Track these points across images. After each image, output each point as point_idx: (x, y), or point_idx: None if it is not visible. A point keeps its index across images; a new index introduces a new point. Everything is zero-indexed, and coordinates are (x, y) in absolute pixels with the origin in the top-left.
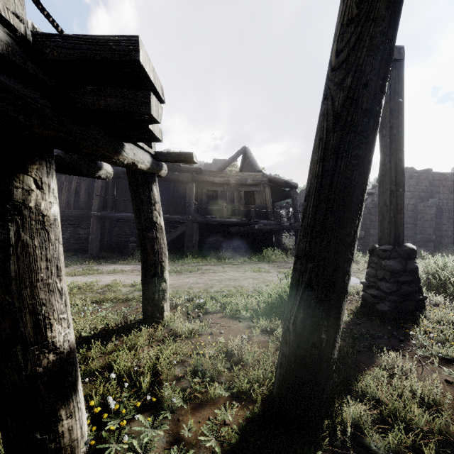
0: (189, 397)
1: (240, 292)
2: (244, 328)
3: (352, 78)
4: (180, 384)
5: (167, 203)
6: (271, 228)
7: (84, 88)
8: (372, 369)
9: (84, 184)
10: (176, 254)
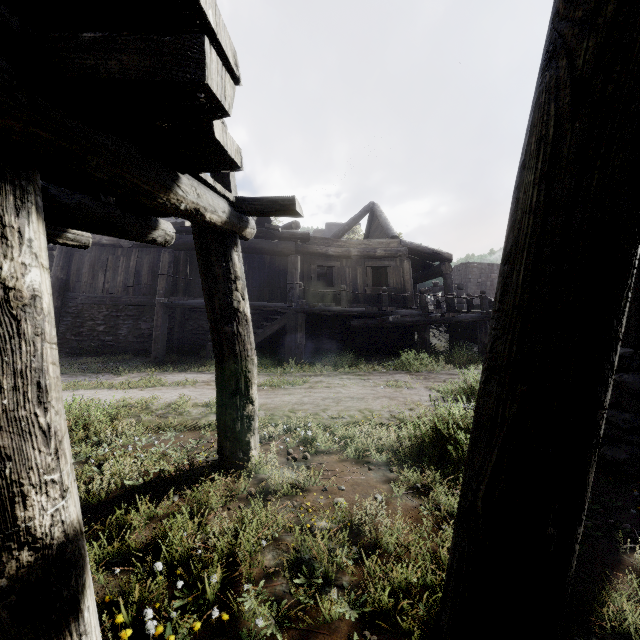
0: (287, 616)
1: (368, 419)
2: (378, 482)
3: (618, 2)
4: (272, 586)
5: (261, 285)
6: (412, 321)
7: (79, 37)
8: (621, 578)
9: (146, 260)
10: (273, 358)
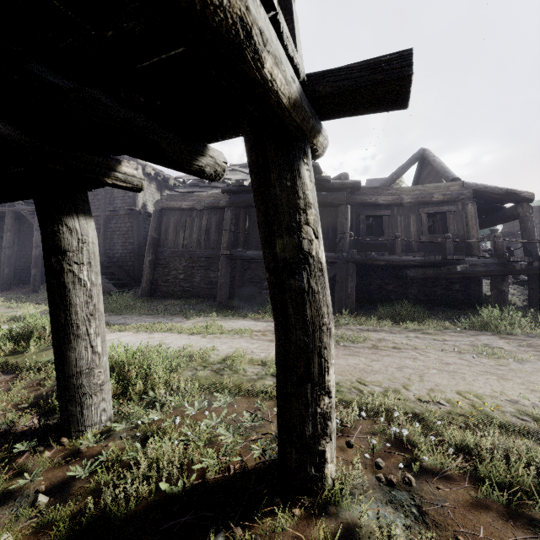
0: None
1: (482, 412)
2: None
3: None
4: None
5: None
6: (485, 271)
7: None
8: None
9: (214, 219)
10: None
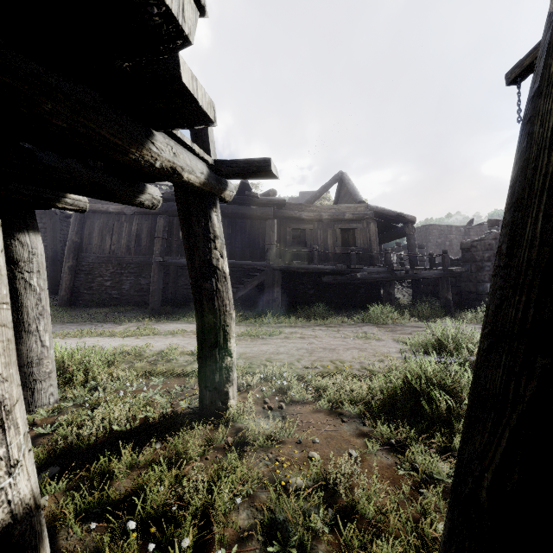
0: None
1: (340, 370)
2: (351, 436)
3: None
4: (245, 552)
5: (242, 246)
6: (379, 278)
7: None
8: None
9: (145, 225)
10: (253, 310)
